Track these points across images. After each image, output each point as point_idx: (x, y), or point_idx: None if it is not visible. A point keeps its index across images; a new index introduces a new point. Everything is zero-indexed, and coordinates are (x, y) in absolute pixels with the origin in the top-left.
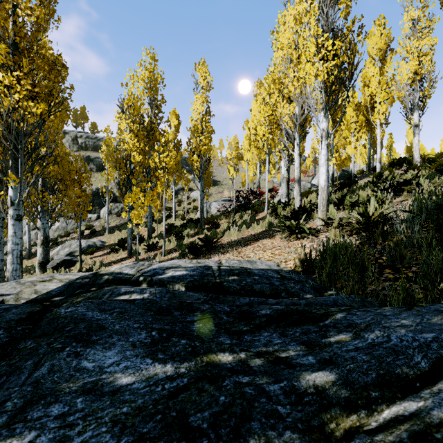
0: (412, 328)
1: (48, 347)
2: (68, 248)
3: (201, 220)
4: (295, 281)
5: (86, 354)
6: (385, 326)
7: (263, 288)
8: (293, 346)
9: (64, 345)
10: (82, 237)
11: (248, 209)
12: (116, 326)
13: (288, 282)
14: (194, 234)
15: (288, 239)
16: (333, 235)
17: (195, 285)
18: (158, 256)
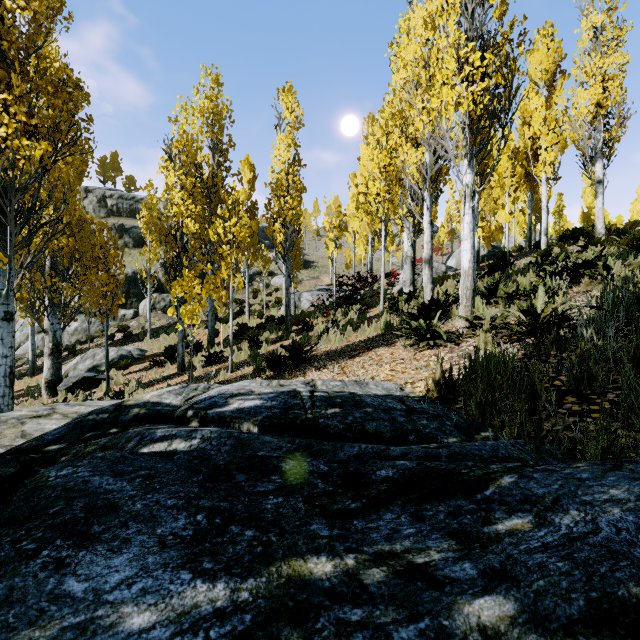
0: (631, 505)
1: (12, 548)
2: (90, 359)
3: (286, 319)
4: (430, 415)
5: (76, 564)
6: (585, 501)
7: (380, 429)
8: (436, 541)
9: (41, 544)
10: (112, 343)
11: (355, 302)
12: (137, 504)
13: (418, 416)
14: (276, 339)
15: (416, 348)
16: (482, 343)
17: (274, 424)
18: (223, 372)
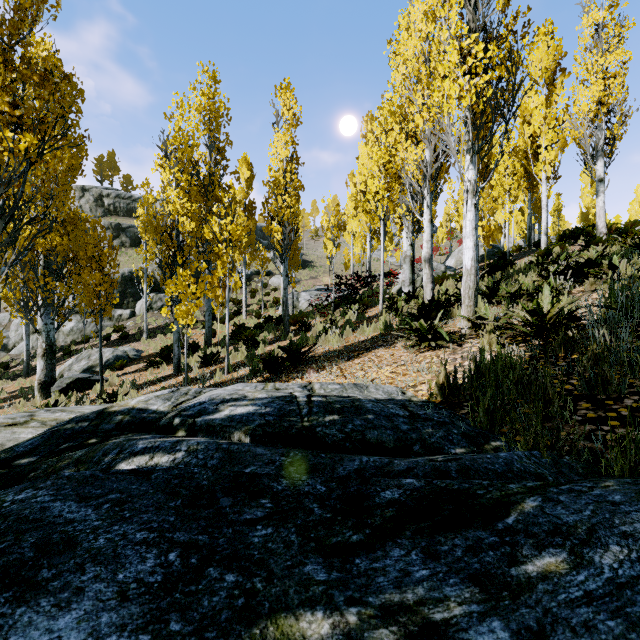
0: None
1: None
2: (85, 360)
3: (284, 319)
4: (435, 422)
5: (10, 627)
6: (625, 532)
7: (382, 438)
8: (456, 587)
9: None
10: (108, 343)
11: (353, 302)
12: (100, 538)
13: (422, 424)
14: (273, 339)
15: (417, 350)
16: (486, 344)
17: (268, 433)
18: (218, 374)
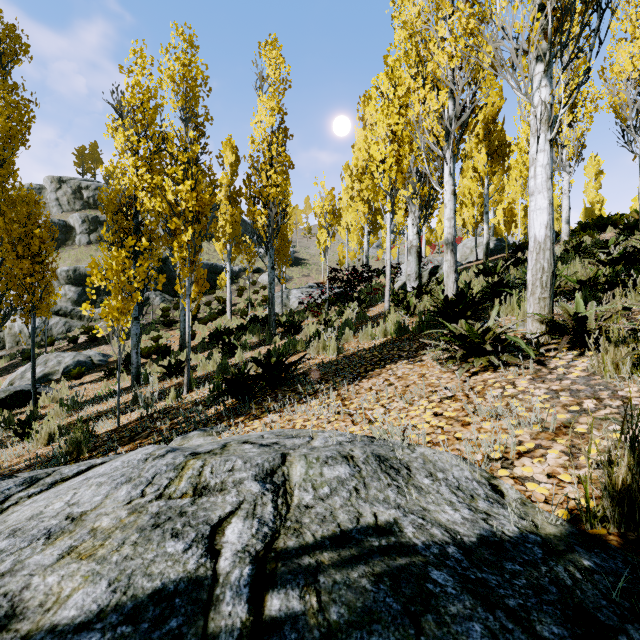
0: None
1: None
2: (41, 366)
3: (269, 319)
4: None
5: None
6: None
7: None
8: None
9: None
10: (74, 346)
11: (351, 300)
12: None
13: None
14: (257, 343)
15: (463, 368)
16: (610, 364)
17: None
18: (173, 394)
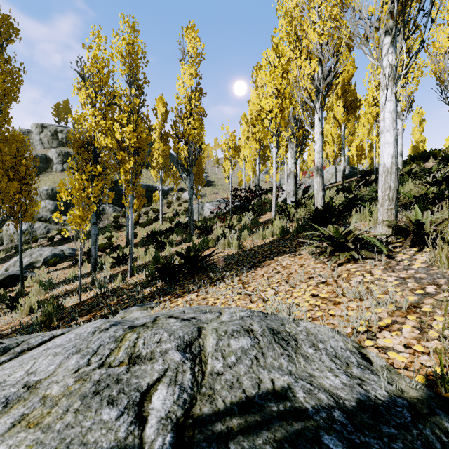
0: None
1: None
2: (28, 257)
3: (189, 224)
4: None
5: None
6: None
7: None
8: None
9: None
10: (52, 243)
11: (247, 210)
12: None
13: None
14: (180, 241)
15: (331, 260)
16: (445, 258)
17: None
18: (120, 278)
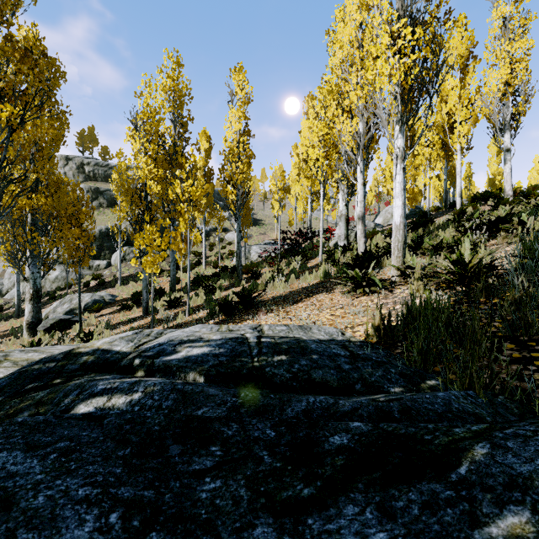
0: None
1: None
2: (67, 303)
3: (237, 268)
4: (373, 362)
5: None
6: None
7: (326, 377)
8: None
9: None
10: (87, 289)
11: (297, 254)
12: (39, 496)
13: (362, 363)
14: (228, 286)
15: (353, 295)
16: (415, 290)
17: (220, 373)
18: (181, 316)
